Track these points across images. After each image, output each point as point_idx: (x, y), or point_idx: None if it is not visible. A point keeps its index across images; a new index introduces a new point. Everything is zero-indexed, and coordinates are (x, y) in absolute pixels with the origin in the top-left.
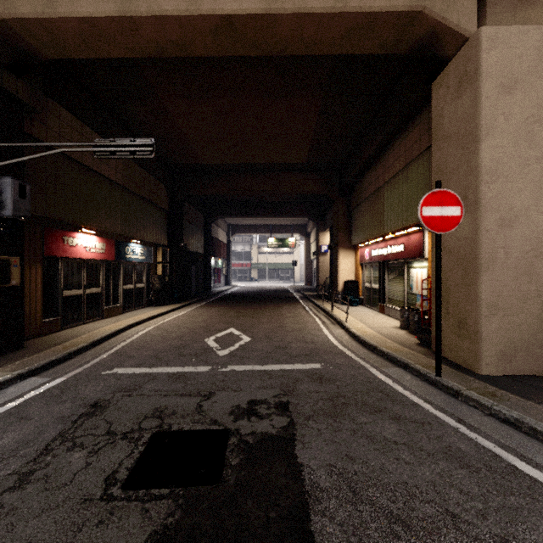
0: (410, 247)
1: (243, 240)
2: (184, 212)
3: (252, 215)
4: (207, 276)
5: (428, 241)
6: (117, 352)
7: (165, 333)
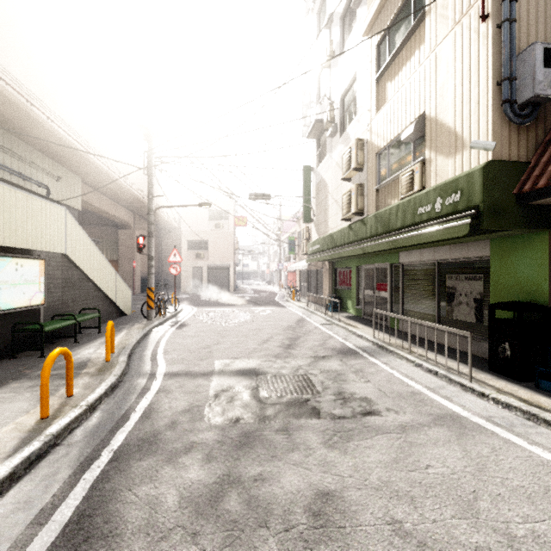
0: None
1: None
2: None
3: None
4: None
5: None
6: None
7: None
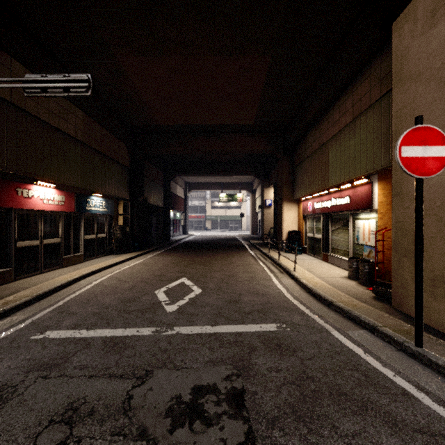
0: (356, 199)
1: (199, 196)
2: (145, 170)
3: (205, 173)
4: (166, 226)
5: (377, 192)
6: (60, 307)
7: (117, 284)
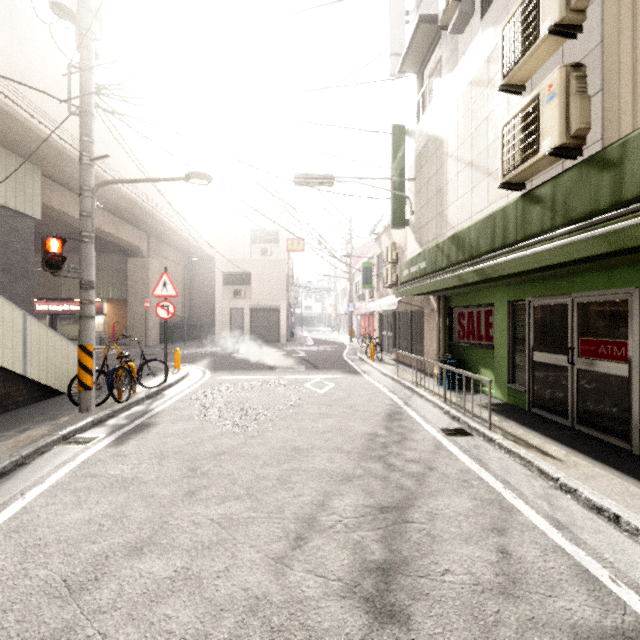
0: None
1: None
2: None
3: None
4: None
5: (107, 307)
6: None
7: None
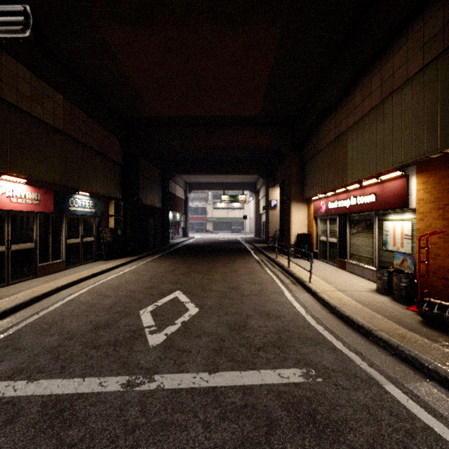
0: (385, 196)
1: (200, 197)
2: (140, 167)
3: (206, 172)
4: (164, 228)
5: (416, 187)
6: (8, 338)
7: (95, 299)
